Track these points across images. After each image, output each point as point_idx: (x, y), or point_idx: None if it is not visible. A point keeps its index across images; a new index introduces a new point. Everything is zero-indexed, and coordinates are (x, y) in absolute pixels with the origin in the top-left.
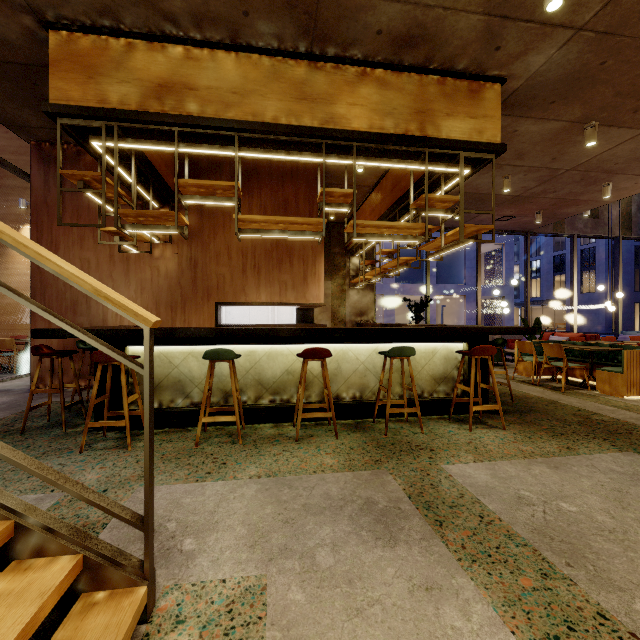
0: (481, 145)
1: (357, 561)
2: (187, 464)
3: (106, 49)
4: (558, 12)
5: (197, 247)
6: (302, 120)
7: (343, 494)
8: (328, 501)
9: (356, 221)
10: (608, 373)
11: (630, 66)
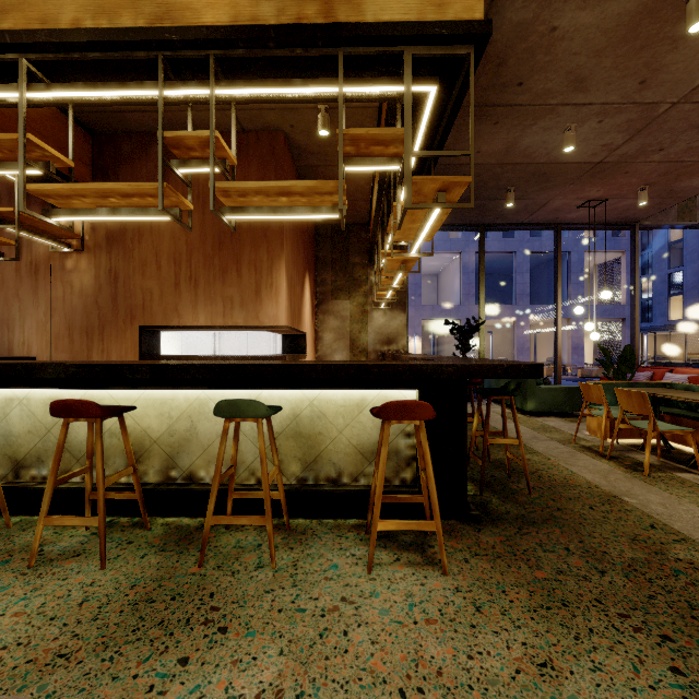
0: (439, 27)
1: None
2: None
3: None
4: None
5: (118, 255)
6: (119, 21)
7: None
8: None
9: (216, 183)
10: None
11: None
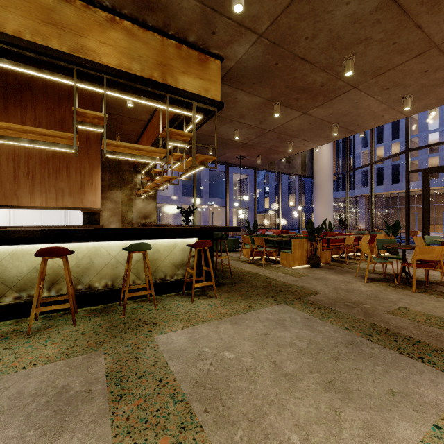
0: (207, 99)
1: None
2: None
3: None
4: (246, 18)
5: None
6: (50, 42)
7: (39, 388)
8: (14, 401)
9: (107, 140)
10: (286, 253)
11: (290, 70)
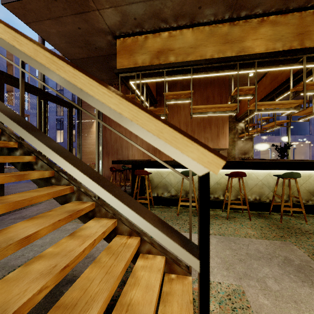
0: None
1: (294, 291)
2: (177, 223)
3: (137, 41)
4: None
5: None
6: (226, 54)
7: (268, 251)
8: (260, 254)
9: (257, 103)
10: None
11: None
